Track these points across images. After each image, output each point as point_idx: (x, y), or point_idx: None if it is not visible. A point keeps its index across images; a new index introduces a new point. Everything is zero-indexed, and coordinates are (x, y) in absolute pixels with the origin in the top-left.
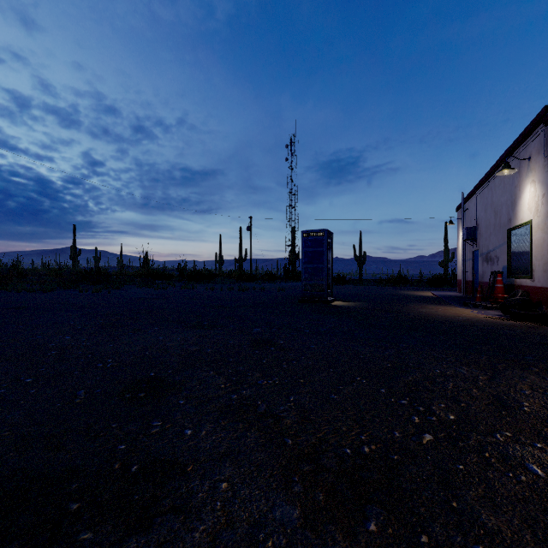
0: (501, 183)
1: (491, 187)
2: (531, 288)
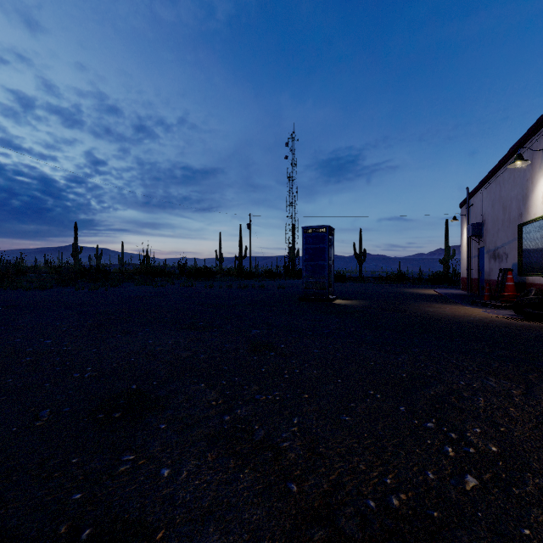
0: (510, 177)
1: (499, 182)
2: None
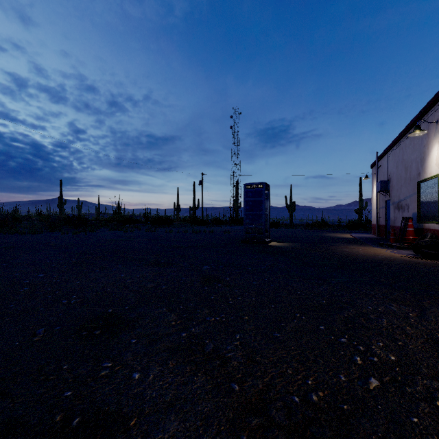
0: (411, 143)
1: (401, 147)
2: (438, 231)
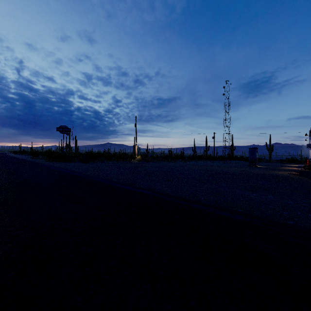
0: None
1: None
2: None
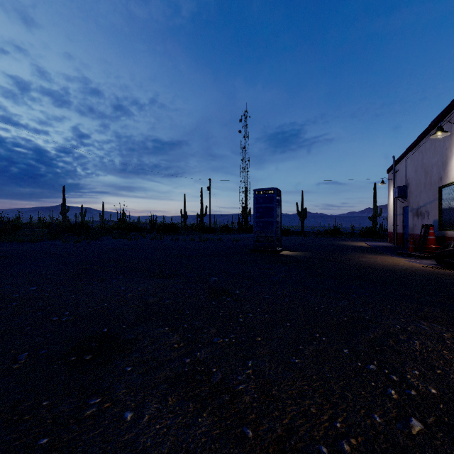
0: (431, 146)
1: (421, 151)
2: None
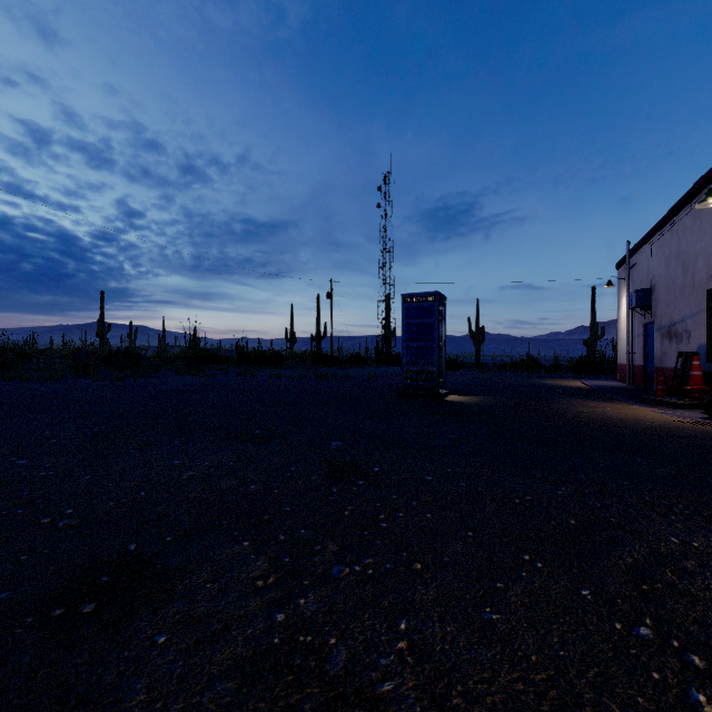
0: (695, 223)
1: (676, 231)
2: None
